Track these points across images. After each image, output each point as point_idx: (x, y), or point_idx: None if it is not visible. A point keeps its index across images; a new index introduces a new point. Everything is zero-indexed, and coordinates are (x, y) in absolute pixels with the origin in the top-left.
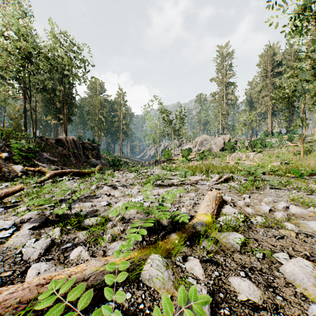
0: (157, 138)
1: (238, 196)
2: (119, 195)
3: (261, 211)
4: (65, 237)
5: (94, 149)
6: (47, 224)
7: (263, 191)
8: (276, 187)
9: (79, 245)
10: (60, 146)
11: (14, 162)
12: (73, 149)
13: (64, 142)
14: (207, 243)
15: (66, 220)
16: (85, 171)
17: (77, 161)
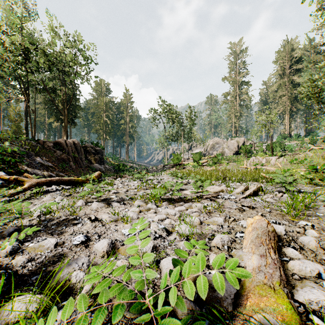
0: (165, 141)
1: (289, 223)
2: (109, 219)
3: None
4: None
5: (97, 153)
6: None
7: (318, 211)
8: None
9: None
10: (59, 150)
11: None
12: (74, 153)
13: (64, 145)
14: None
15: None
16: (78, 179)
17: (77, 166)
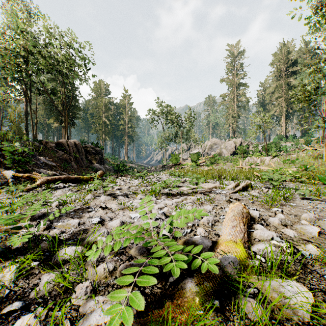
0: (164, 141)
1: (266, 210)
2: (117, 207)
3: (306, 234)
4: (20, 283)
5: (97, 153)
6: (6, 255)
7: (293, 202)
8: (307, 197)
9: (34, 305)
10: (60, 150)
11: (6, 167)
12: (75, 154)
13: (65, 146)
14: (250, 305)
15: (24, 256)
16: (83, 177)
17: (79, 166)
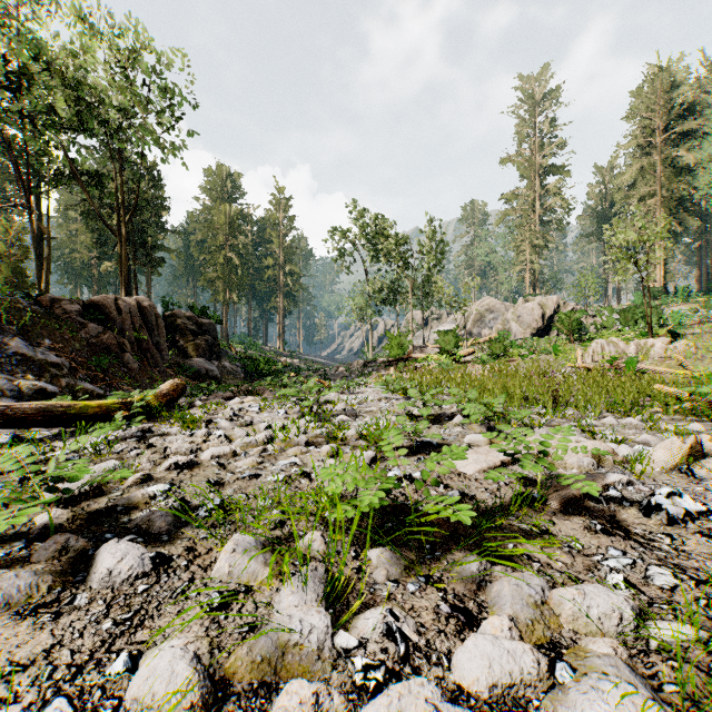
0: (368, 304)
1: None
2: None
3: None
4: None
5: (202, 332)
6: None
7: None
8: None
9: None
10: (97, 323)
11: None
12: (138, 332)
13: (111, 311)
14: None
15: None
16: (86, 406)
17: (147, 363)
